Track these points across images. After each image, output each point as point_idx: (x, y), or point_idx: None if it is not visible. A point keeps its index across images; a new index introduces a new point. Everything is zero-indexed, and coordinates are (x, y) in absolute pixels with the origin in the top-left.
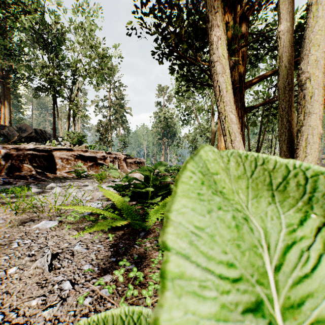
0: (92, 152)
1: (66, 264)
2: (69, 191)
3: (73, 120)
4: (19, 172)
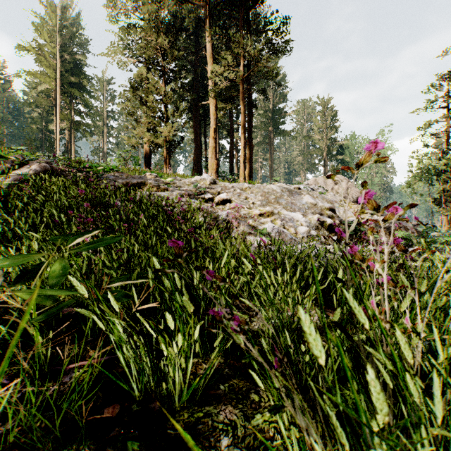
0: None
1: None
2: None
3: None
4: None
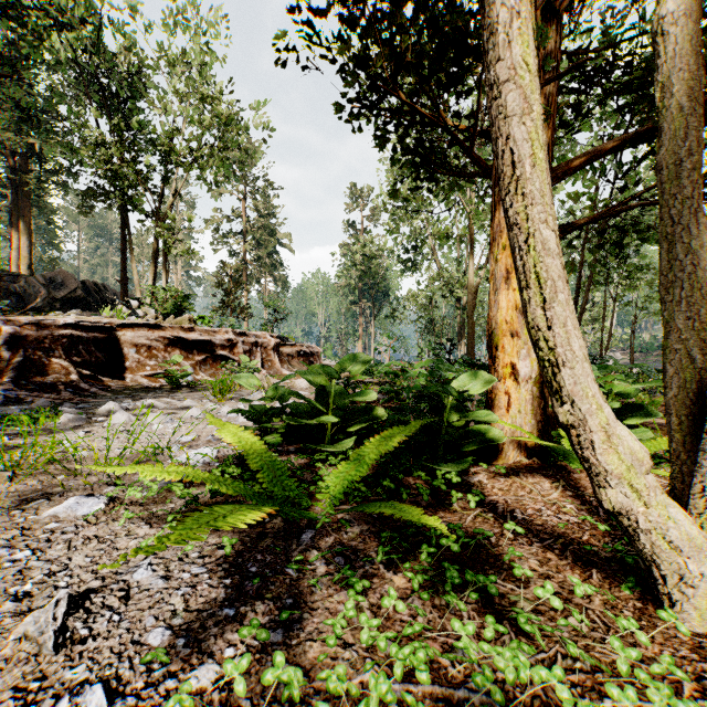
0: (204, 332)
1: (105, 627)
2: (148, 420)
3: (164, 262)
4: (41, 377)
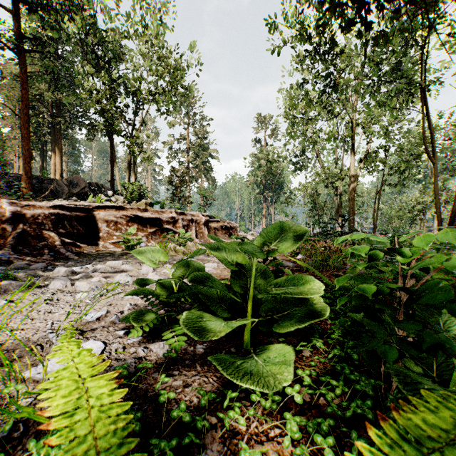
0: (154, 212)
1: None
2: (79, 286)
3: (133, 166)
4: (33, 244)
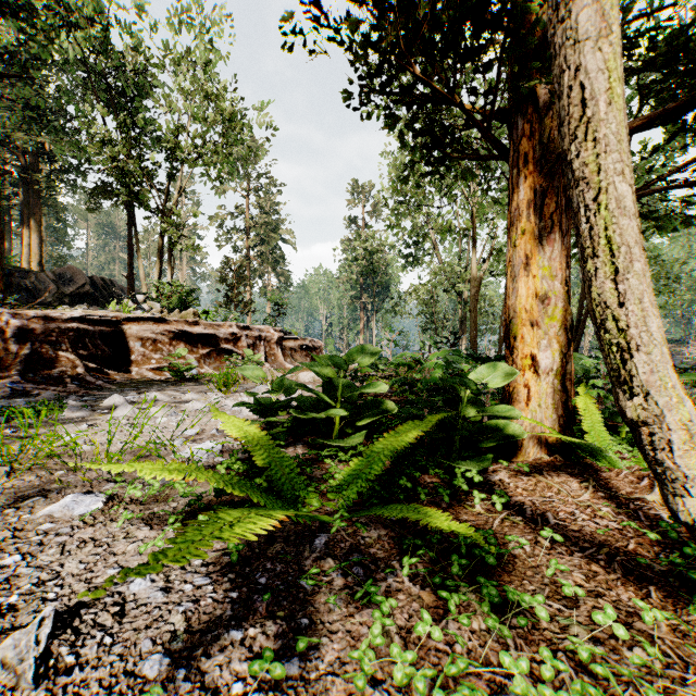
0: (208, 326)
1: (94, 652)
2: (152, 413)
3: (169, 257)
4: (47, 370)
